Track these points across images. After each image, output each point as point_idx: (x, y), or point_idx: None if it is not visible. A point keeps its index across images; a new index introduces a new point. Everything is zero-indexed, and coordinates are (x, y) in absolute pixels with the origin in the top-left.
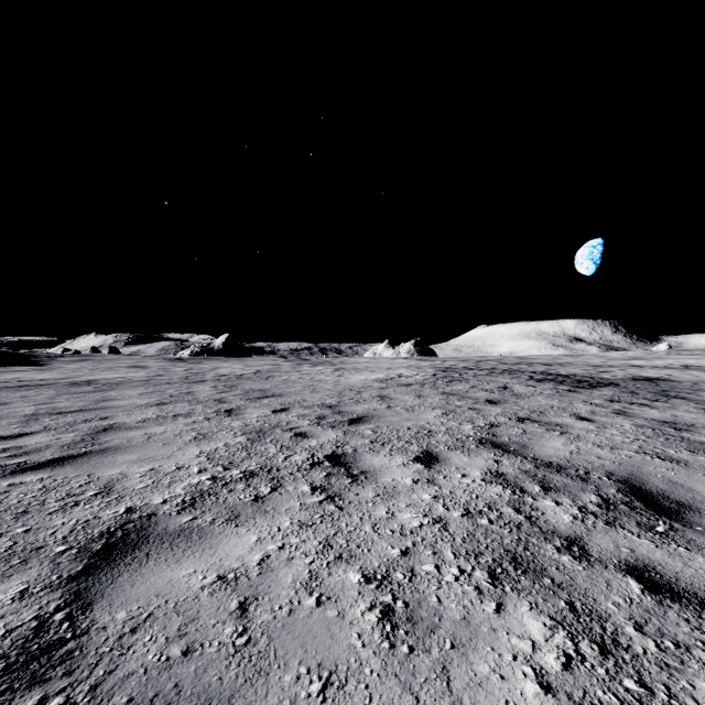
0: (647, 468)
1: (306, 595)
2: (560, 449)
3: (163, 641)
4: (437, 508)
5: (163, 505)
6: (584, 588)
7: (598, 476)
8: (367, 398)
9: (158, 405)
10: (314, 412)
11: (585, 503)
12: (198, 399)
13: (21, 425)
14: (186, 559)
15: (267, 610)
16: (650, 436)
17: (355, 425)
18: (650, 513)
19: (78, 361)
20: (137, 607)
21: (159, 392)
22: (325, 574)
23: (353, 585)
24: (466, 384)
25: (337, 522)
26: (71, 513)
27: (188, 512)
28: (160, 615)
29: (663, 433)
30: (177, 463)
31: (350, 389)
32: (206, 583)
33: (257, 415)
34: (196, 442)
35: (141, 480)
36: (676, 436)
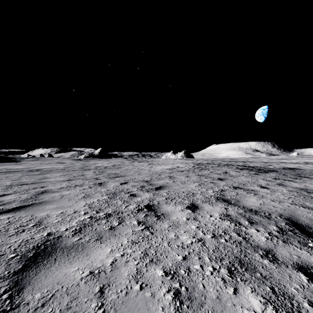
0: (298, 212)
1: (135, 283)
2: (255, 202)
3: (58, 312)
4: (199, 233)
5: (65, 231)
6: (278, 279)
7: (275, 216)
8: (163, 177)
9: (68, 181)
10: (139, 184)
11: (271, 231)
12: (86, 178)
13: (3, 190)
14: (74, 261)
15: (114, 292)
16: (296, 196)
17: (158, 190)
18: (304, 236)
19: (34, 160)
20: (46, 290)
21: (69, 174)
22: (144, 270)
23: (158, 277)
24: (208, 171)
25: (150, 241)
26: (20, 236)
27: (77, 235)
28: (58, 295)
29: (302, 194)
30: (74, 209)
31: (156, 173)
32: (83, 276)
33: (113, 186)
34: (84, 198)
35: (56, 218)
36: (308, 196)
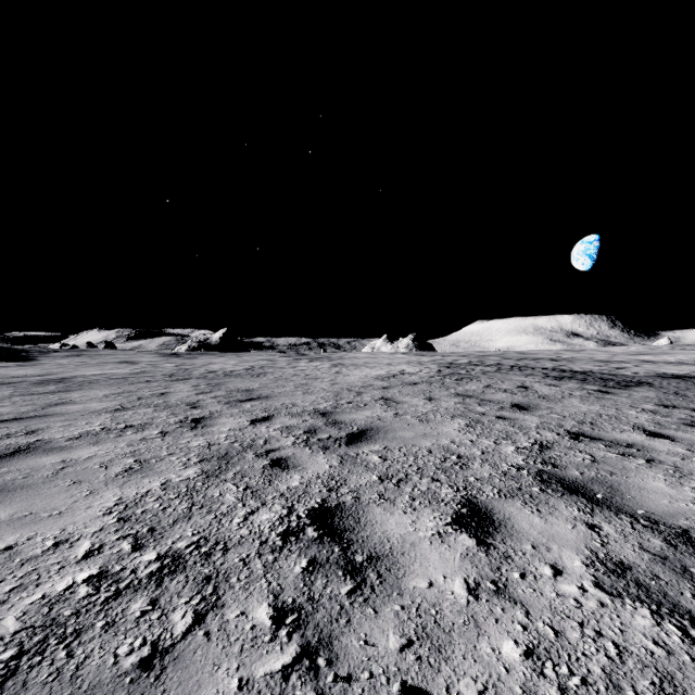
0: None
1: None
2: (674, 498)
3: None
4: None
5: None
6: None
7: None
8: (368, 401)
9: (114, 412)
10: (303, 423)
11: None
12: (169, 402)
13: None
14: None
15: None
16: None
17: (355, 445)
18: None
19: (70, 357)
20: None
21: (128, 393)
22: None
23: None
24: (479, 383)
25: None
26: None
27: None
28: None
29: None
30: (64, 529)
31: (349, 389)
32: None
33: (229, 428)
34: (124, 478)
35: None
36: None
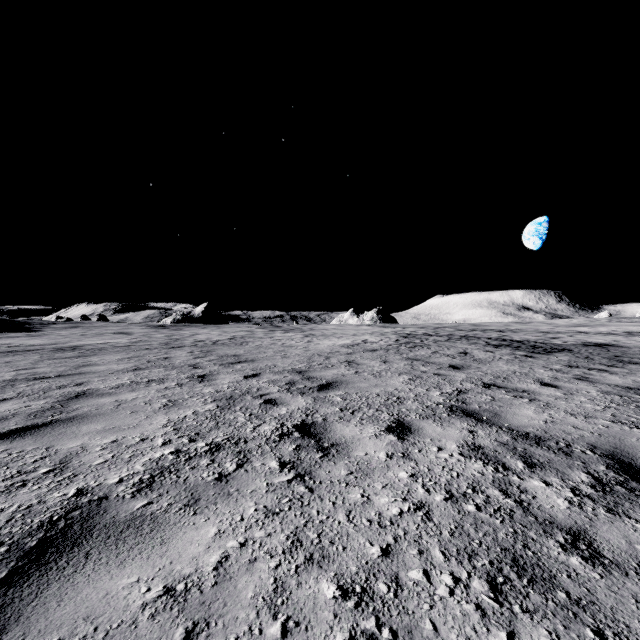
0: (629, 440)
1: (270, 618)
2: (533, 418)
3: None
4: (417, 489)
5: (118, 485)
6: (609, 608)
7: (581, 449)
8: (335, 363)
9: (134, 371)
10: (284, 378)
11: (577, 484)
12: (174, 364)
13: None
14: (131, 560)
15: None
16: (620, 404)
17: (324, 392)
18: None
19: (69, 328)
20: (56, 638)
21: (137, 358)
22: (293, 584)
23: (326, 602)
24: (428, 350)
25: (307, 508)
26: (14, 496)
27: (144, 495)
28: None
29: (632, 400)
30: (142, 433)
31: (319, 354)
32: (149, 598)
33: (228, 381)
34: (165, 409)
35: (100, 454)
36: None
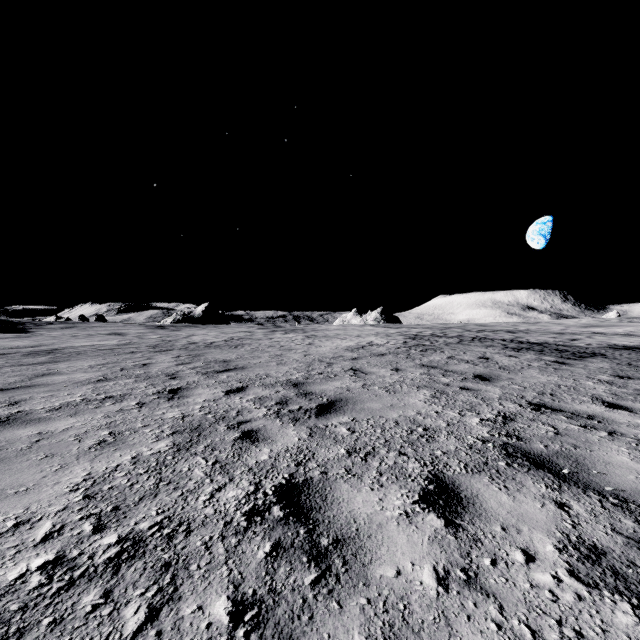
0: None
1: None
2: None
3: None
4: None
5: None
6: None
7: None
8: (338, 372)
9: (96, 383)
10: (275, 393)
11: None
12: (149, 373)
13: None
14: None
15: None
16: None
17: (324, 417)
18: None
19: (63, 329)
20: None
21: (113, 364)
22: None
23: None
24: (442, 354)
25: None
26: None
27: None
28: None
29: None
30: (27, 508)
31: (320, 360)
32: None
33: (204, 399)
34: (96, 451)
35: None
36: None
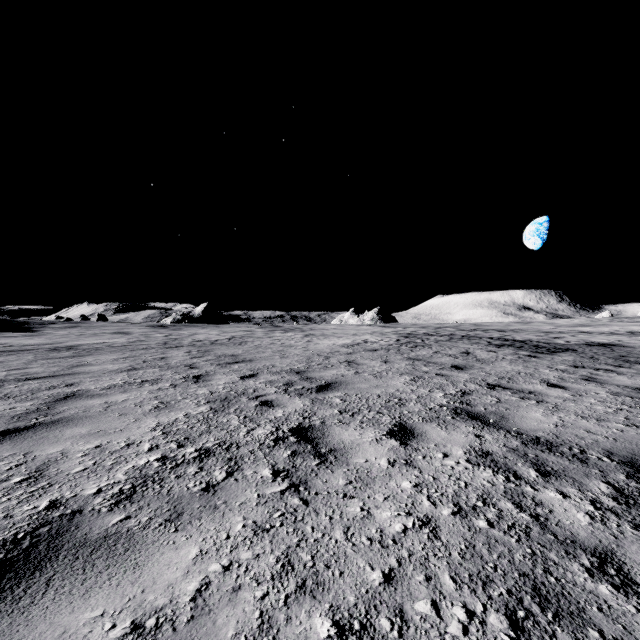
0: None
1: None
2: (542, 421)
3: None
4: (422, 502)
5: (95, 496)
6: None
7: (597, 456)
8: (335, 363)
9: (128, 371)
10: (282, 378)
11: (597, 495)
12: (170, 364)
13: None
14: (98, 588)
15: None
16: (632, 406)
17: (323, 393)
18: None
19: (68, 328)
20: None
21: (133, 357)
22: (281, 620)
23: None
24: (429, 350)
25: (301, 524)
26: None
27: (122, 508)
28: None
29: None
30: (129, 438)
31: (319, 354)
32: (112, 638)
33: (224, 382)
34: (156, 412)
35: (81, 461)
36: None
